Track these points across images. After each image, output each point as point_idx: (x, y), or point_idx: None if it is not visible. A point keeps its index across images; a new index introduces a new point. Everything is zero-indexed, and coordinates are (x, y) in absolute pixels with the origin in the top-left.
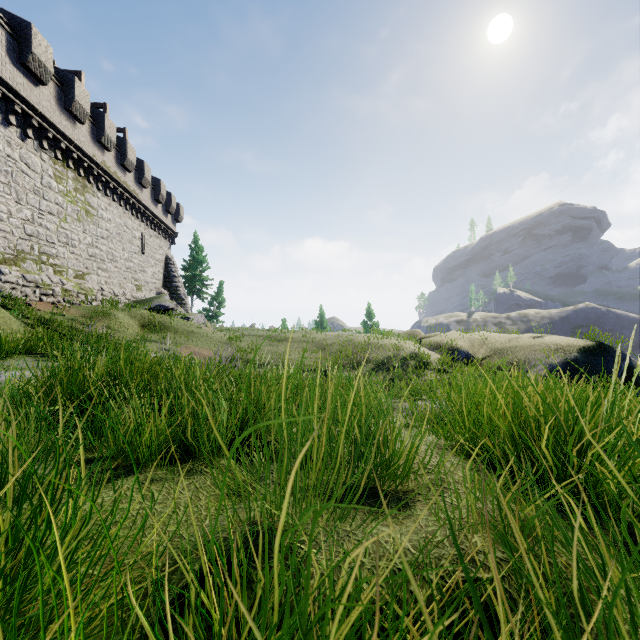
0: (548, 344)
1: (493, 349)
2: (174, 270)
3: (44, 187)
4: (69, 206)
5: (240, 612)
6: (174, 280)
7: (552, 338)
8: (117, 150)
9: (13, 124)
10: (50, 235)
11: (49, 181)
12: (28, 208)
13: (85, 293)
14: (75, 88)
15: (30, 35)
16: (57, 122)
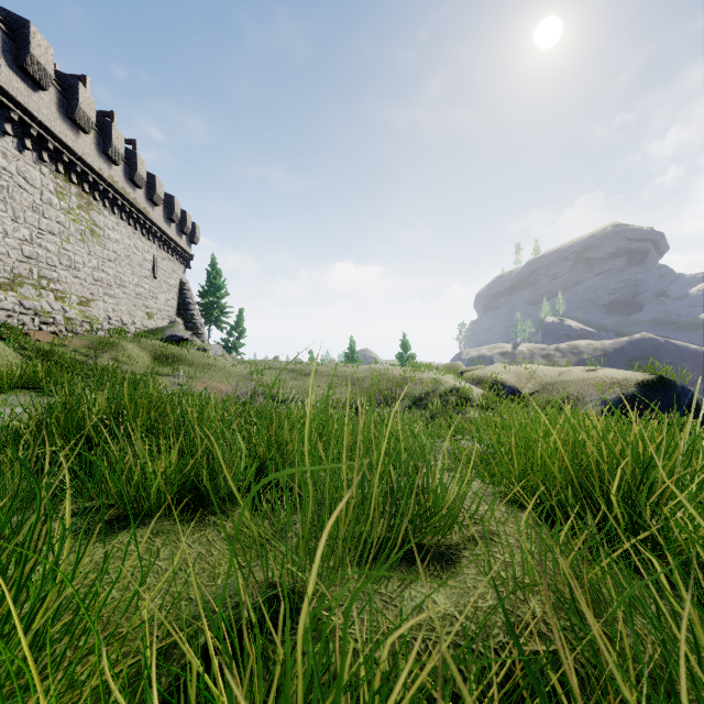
0: (603, 378)
1: (542, 383)
2: (189, 297)
3: (44, 204)
4: (72, 225)
5: (253, 697)
6: (189, 308)
7: (607, 371)
8: (126, 163)
9: (9, 133)
10: (51, 257)
11: (50, 197)
12: (26, 227)
13: (90, 322)
14: (79, 94)
15: (28, 34)
16: (58, 132)
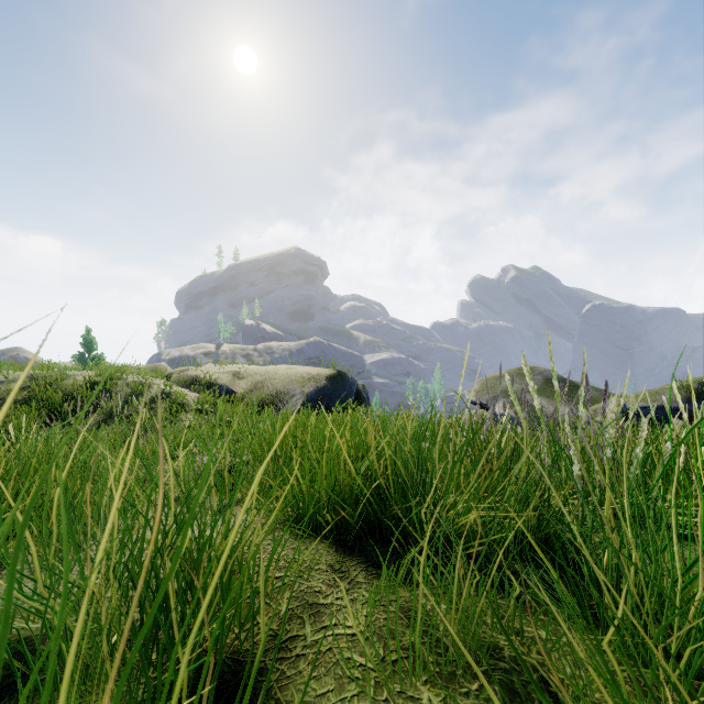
0: (303, 374)
1: (254, 382)
2: None
3: None
4: None
5: None
6: None
7: (304, 368)
8: None
9: None
10: None
11: None
12: None
13: None
14: None
15: None
16: None
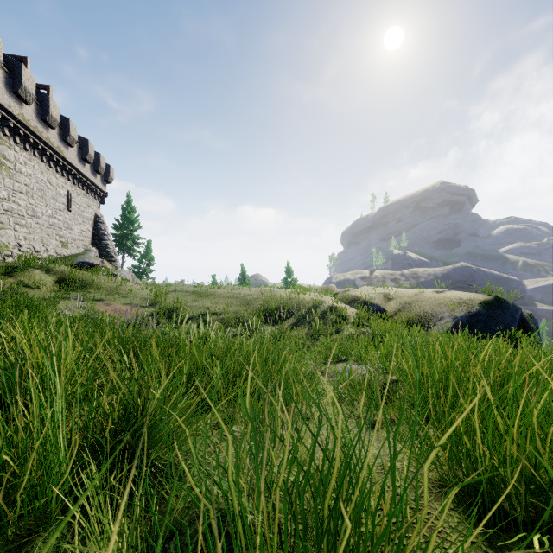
0: (451, 298)
1: (402, 303)
2: (103, 228)
3: None
4: None
5: None
6: (103, 238)
7: (453, 293)
8: (38, 105)
9: None
10: None
11: None
12: None
13: None
14: None
15: None
16: None
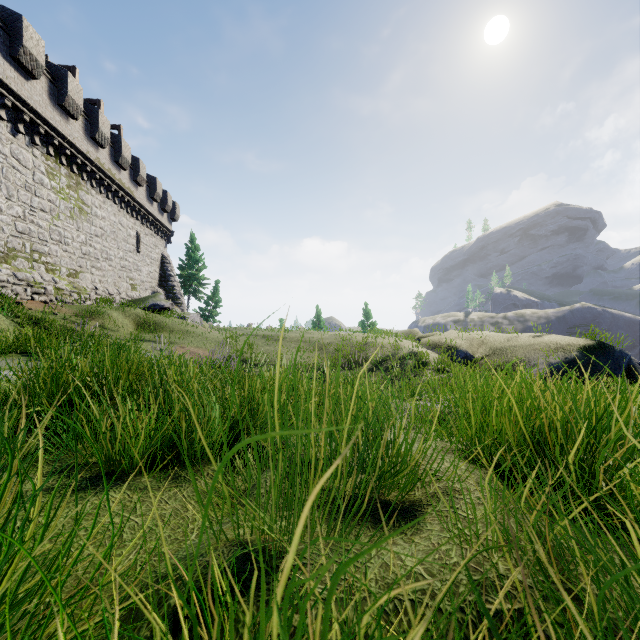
0: (548, 343)
1: (492, 348)
2: (170, 269)
3: (36, 183)
4: (62, 203)
5: None
6: (170, 279)
7: (551, 337)
8: (111, 147)
9: (3, 118)
10: (42, 232)
11: (41, 177)
12: (19, 205)
13: (78, 292)
14: (68, 83)
15: (21, 28)
16: (49, 117)
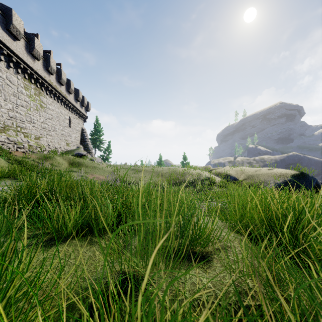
0: (275, 173)
1: (247, 175)
2: (86, 135)
3: (19, 93)
4: (32, 102)
5: None
6: (86, 140)
7: (277, 170)
8: (56, 74)
9: (2, 60)
10: (22, 117)
11: (21, 89)
12: (10, 103)
13: (40, 147)
14: (35, 42)
15: (11, 14)
16: (25, 59)
